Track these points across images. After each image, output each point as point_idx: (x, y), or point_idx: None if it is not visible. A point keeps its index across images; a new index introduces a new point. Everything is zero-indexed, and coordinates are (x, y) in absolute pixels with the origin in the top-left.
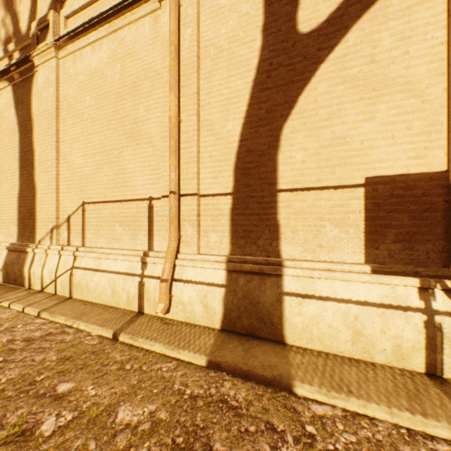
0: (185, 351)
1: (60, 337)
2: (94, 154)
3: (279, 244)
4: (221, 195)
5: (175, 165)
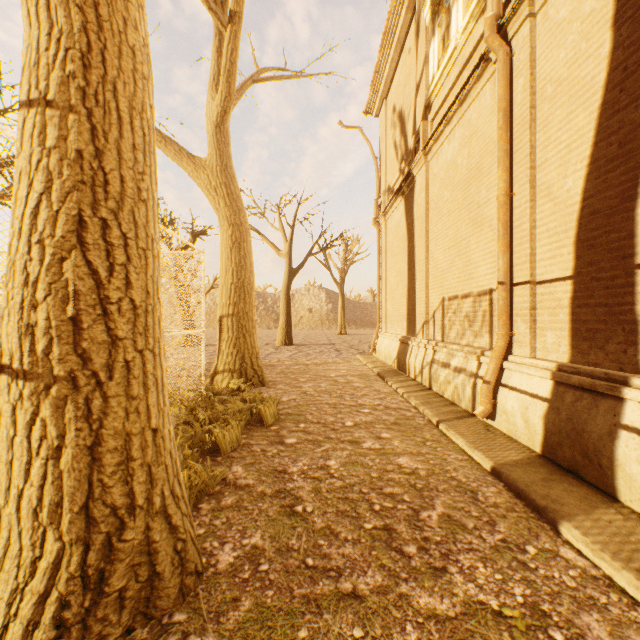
0: (478, 453)
1: (404, 412)
2: (449, 248)
3: (637, 351)
4: (559, 280)
5: (501, 251)
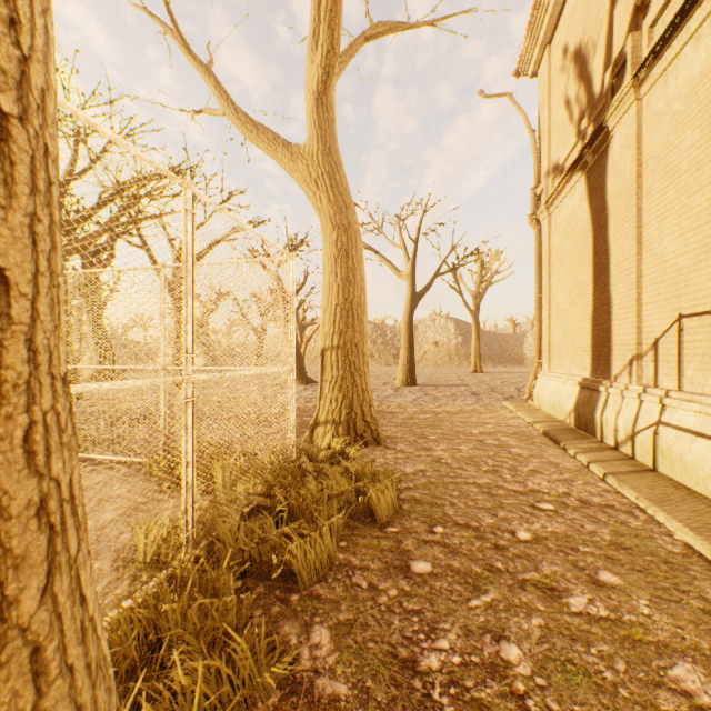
0: None
1: (621, 516)
2: (697, 228)
3: None
4: None
5: None
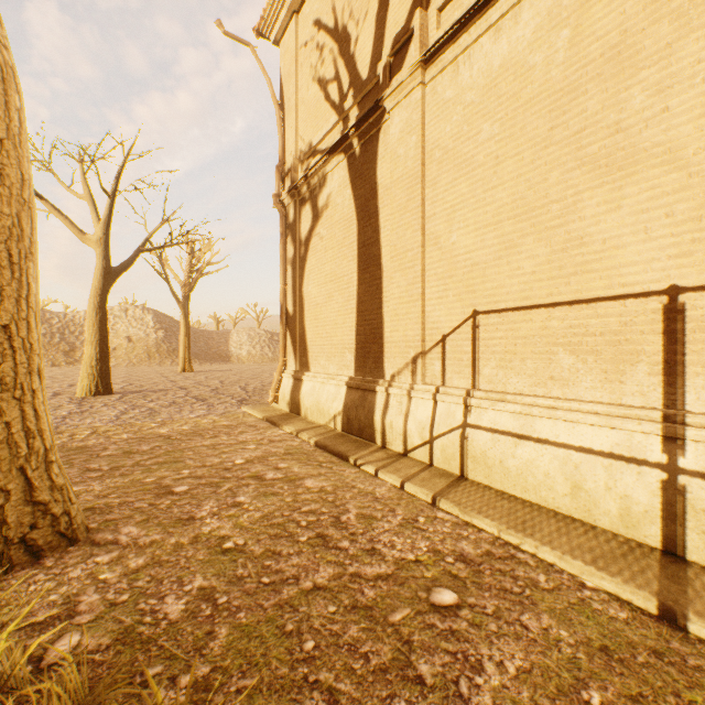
0: None
1: (518, 569)
2: (498, 223)
3: None
4: None
5: None
